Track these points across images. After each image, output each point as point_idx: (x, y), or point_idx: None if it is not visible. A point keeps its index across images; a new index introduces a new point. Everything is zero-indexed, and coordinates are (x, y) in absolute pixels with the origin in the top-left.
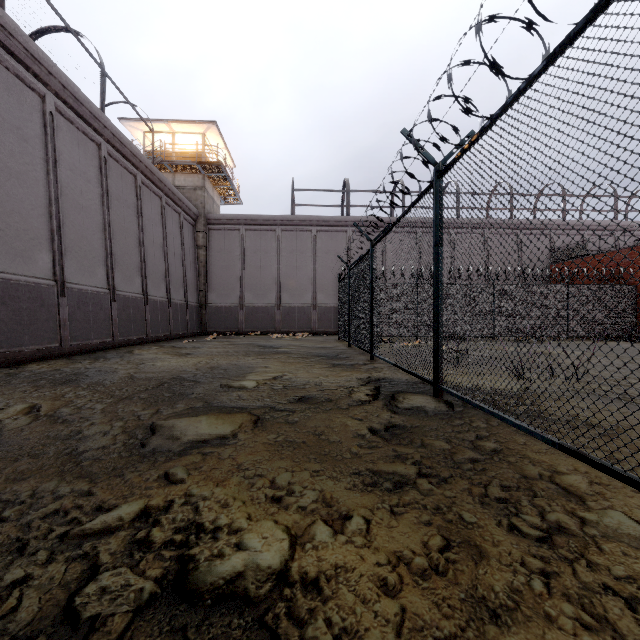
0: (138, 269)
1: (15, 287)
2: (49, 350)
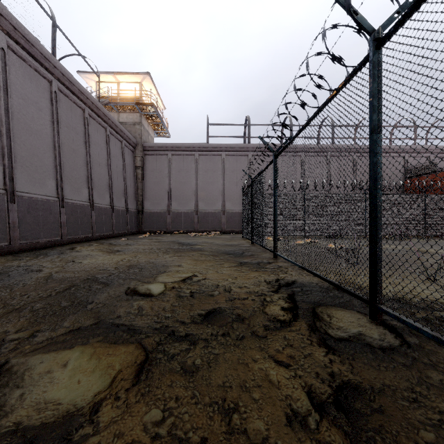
0: (85, 182)
1: None
2: None
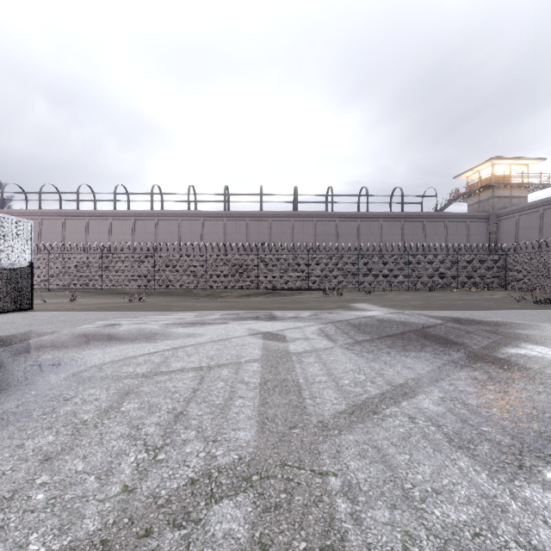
0: None
1: None
2: None
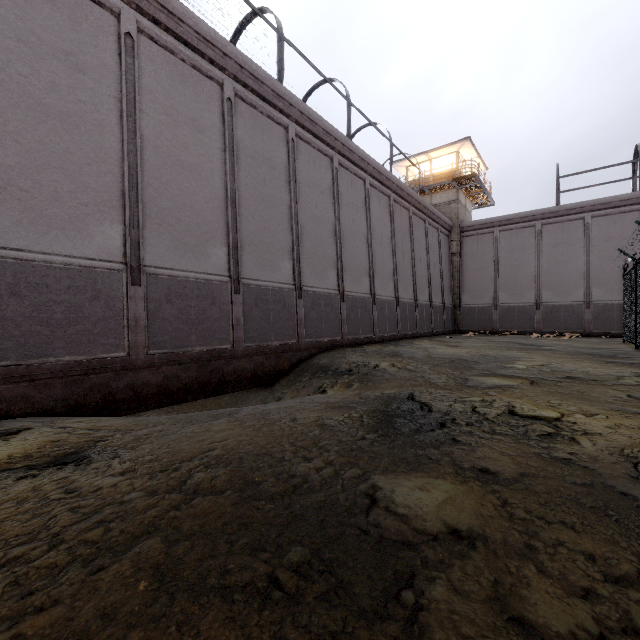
0: (411, 281)
1: (356, 300)
2: (369, 338)
